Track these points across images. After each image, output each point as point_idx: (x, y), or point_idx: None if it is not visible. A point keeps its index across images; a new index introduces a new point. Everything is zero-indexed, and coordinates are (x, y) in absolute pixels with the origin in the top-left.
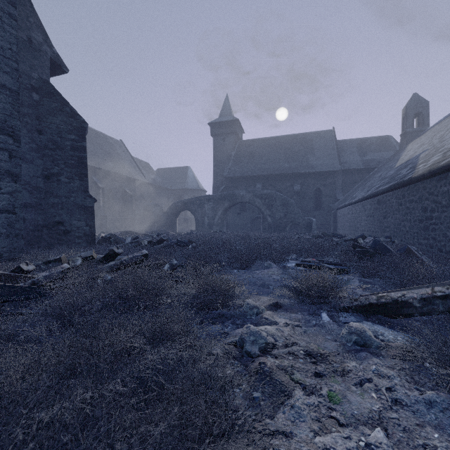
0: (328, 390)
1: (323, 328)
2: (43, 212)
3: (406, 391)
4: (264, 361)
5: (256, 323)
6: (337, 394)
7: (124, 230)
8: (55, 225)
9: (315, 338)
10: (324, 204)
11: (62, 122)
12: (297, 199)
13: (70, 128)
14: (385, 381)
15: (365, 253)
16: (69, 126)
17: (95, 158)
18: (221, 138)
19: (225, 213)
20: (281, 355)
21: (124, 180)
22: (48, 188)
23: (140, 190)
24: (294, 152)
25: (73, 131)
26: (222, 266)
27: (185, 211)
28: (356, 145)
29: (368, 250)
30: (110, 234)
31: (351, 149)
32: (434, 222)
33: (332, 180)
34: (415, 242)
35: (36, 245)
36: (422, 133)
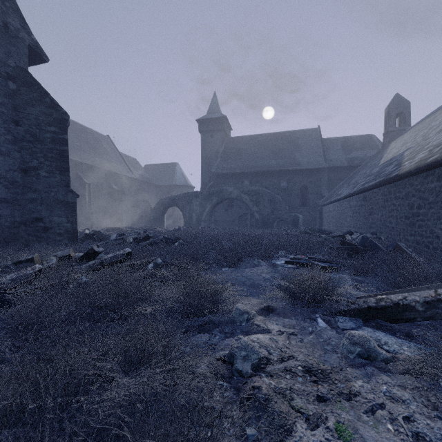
0: (336, 421)
1: (320, 336)
2: (21, 208)
3: (427, 421)
4: (258, 383)
5: (247, 330)
6: (347, 427)
7: (111, 226)
8: (33, 221)
9: (313, 349)
10: (310, 200)
11: (42, 113)
12: (283, 195)
13: (50, 119)
14: (401, 407)
15: (354, 250)
16: (49, 117)
17: (81, 153)
18: (209, 135)
19: (213, 209)
20: (277, 373)
21: (110, 175)
22: (26, 182)
23: (128, 186)
24: (281, 149)
25: (53, 123)
26: (210, 264)
27: (173, 207)
28: (340, 143)
29: (358, 247)
30: (93, 231)
31: (336, 147)
32: (420, 219)
33: (318, 177)
34: (402, 239)
35: (13, 243)
36: (404, 132)
